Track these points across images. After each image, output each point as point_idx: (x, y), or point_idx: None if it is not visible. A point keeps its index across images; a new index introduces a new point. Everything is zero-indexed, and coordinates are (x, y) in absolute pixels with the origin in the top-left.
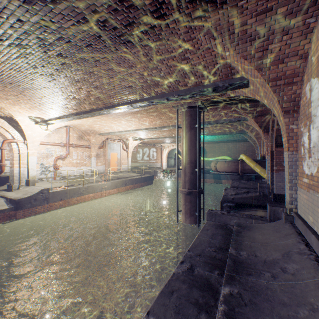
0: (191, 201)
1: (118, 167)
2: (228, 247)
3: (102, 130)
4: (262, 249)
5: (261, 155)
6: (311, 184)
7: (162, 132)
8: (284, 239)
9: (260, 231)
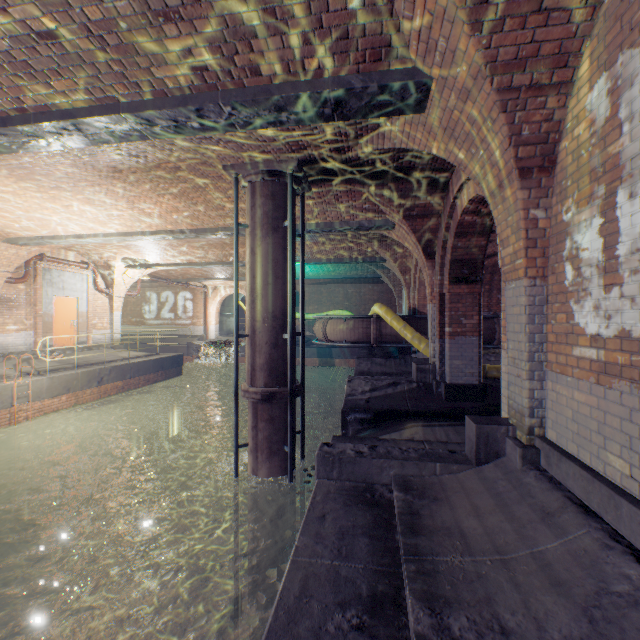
0: (272, 417)
1: (75, 335)
2: (398, 589)
3: (17, 227)
4: (507, 586)
5: (411, 306)
6: (625, 364)
7: (204, 249)
8: (549, 530)
9: (467, 499)
